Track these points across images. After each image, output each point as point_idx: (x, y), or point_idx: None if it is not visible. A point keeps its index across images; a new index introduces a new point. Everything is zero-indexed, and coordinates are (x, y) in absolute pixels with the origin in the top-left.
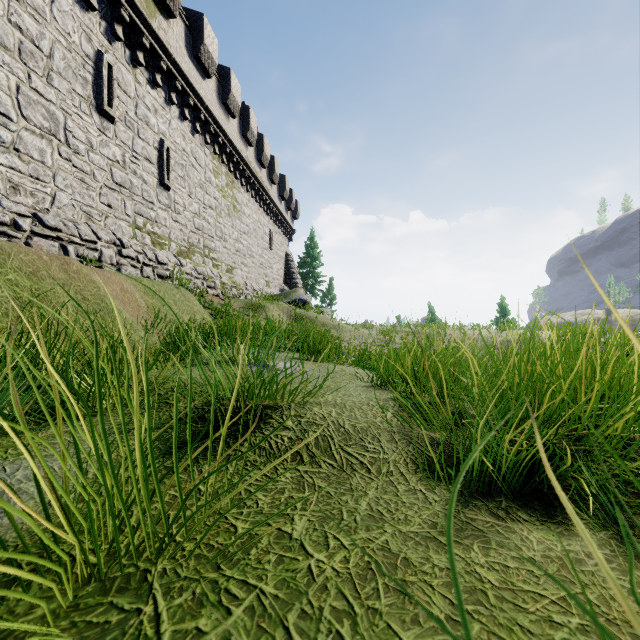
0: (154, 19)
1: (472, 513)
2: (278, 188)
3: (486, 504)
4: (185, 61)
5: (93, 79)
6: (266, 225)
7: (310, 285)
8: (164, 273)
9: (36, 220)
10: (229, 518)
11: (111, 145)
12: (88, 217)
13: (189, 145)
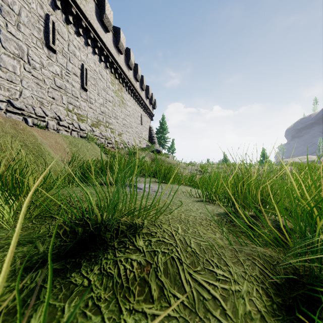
0: None
1: None
2: (145, 92)
3: None
4: (95, 22)
5: (44, 29)
6: (139, 111)
7: (162, 143)
8: (83, 135)
9: (9, 104)
10: None
11: (54, 65)
12: (41, 104)
13: (98, 68)
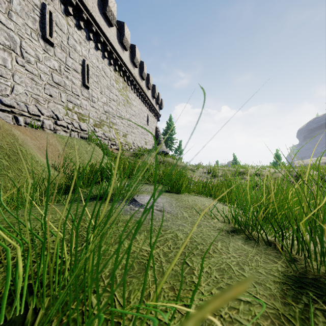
0: None
1: None
2: (151, 92)
3: None
4: (97, 15)
5: (40, 19)
6: (145, 111)
7: (169, 144)
8: (84, 136)
9: None
10: None
11: (52, 60)
12: (36, 101)
13: (101, 64)
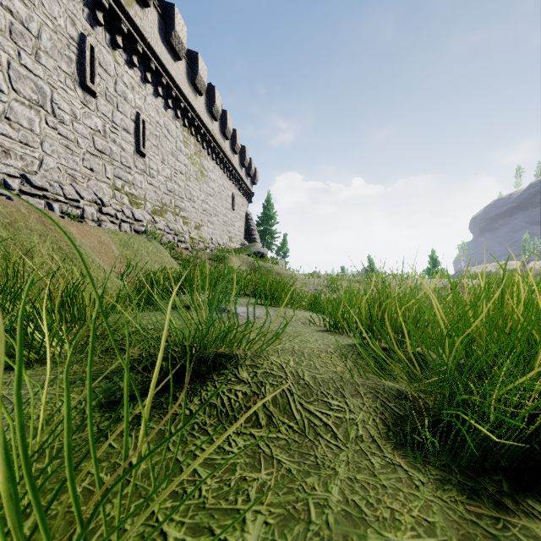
0: (131, 7)
1: (473, 503)
2: (239, 157)
3: (484, 486)
4: (158, 45)
5: (77, 58)
6: (229, 189)
7: (267, 240)
8: (140, 229)
9: (24, 180)
10: (160, 518)
11: (93, 116)
12: (72, 179)
13: (162, 118)
